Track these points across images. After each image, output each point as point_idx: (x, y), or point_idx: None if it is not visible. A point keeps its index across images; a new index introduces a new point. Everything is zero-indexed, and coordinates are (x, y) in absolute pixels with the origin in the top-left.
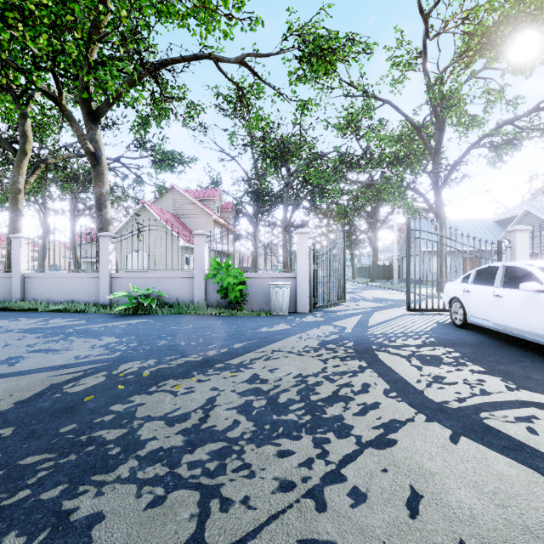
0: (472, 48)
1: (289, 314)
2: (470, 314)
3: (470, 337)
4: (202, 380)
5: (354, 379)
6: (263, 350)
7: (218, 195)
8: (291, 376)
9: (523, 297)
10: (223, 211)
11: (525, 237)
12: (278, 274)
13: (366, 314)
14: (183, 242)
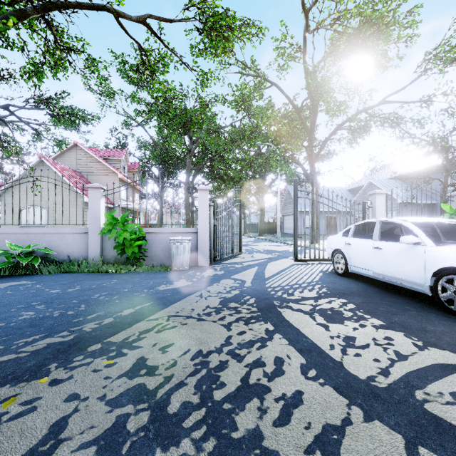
0: (338, 48)
1: (190, 268)
2: (351, 264)
3: (353, 285)
4: (59, 380)
5: (264, 352)
6: (158, 316)
7: (123, 155)
8: (188, 355)
9: (401, 249)
10: (129, 171)
11: (382, 199)
12: (179, 229)
13: (261, 266)
14: (85, 198)
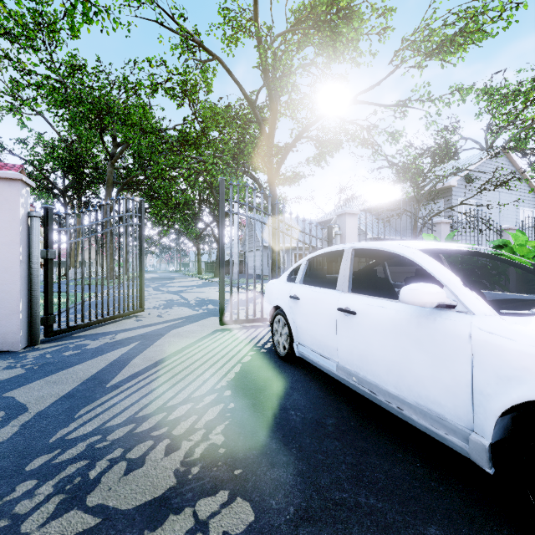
0: (302, 22)
1: None
2: (299, 339)
3: (299, 395)
4: None
5: None
6: None
7: None
8: None
9: (401, 320)
10: None
11: (354, 223)
12: None
13: (148, 340)
14: None
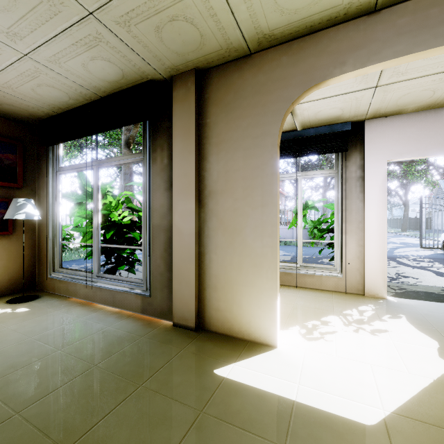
0: None
1: None
2: None
3: None
4: None
5: None
6: None
7: None
8: None
9: None
10: None
11: None
12: None
13: (393, 249)
14: None
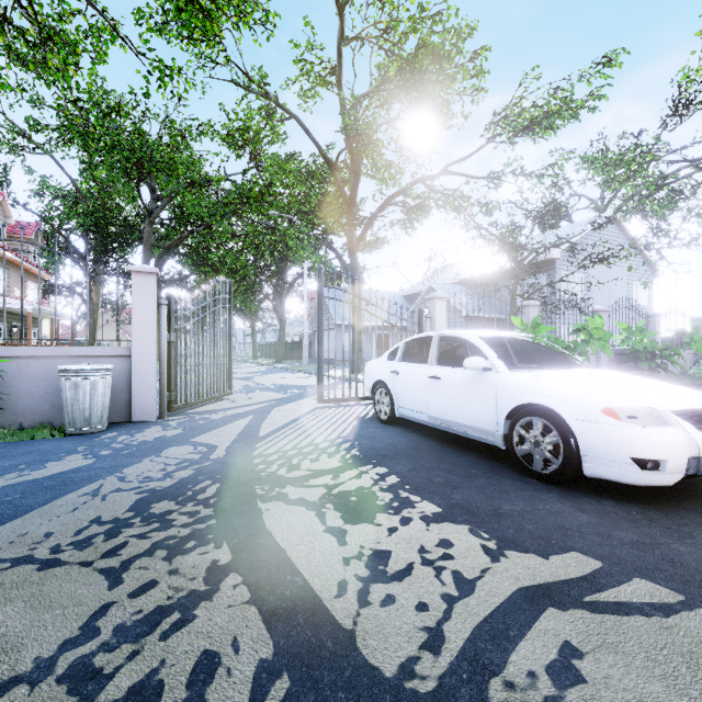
0: (388, 82)
1: (111, 426)
2: (399, 404)
3: (401, 438)
4: None
5: (178, 644)
6: None
7: None
8: None
9: (466, 379)
10: (13, 237)
11: (443, 306)
12: (88, 348)
13: (260, 414)
14: None
